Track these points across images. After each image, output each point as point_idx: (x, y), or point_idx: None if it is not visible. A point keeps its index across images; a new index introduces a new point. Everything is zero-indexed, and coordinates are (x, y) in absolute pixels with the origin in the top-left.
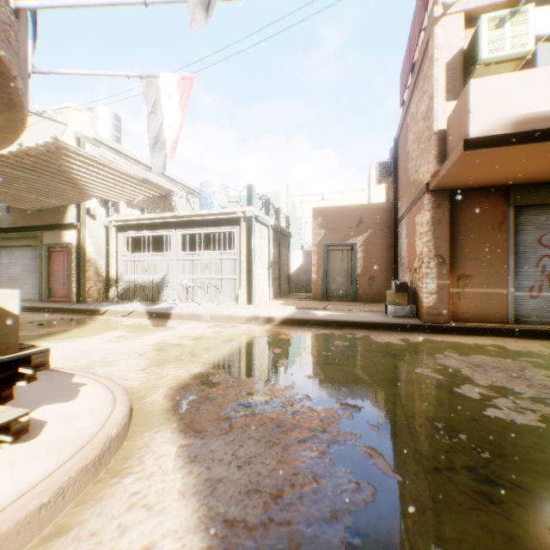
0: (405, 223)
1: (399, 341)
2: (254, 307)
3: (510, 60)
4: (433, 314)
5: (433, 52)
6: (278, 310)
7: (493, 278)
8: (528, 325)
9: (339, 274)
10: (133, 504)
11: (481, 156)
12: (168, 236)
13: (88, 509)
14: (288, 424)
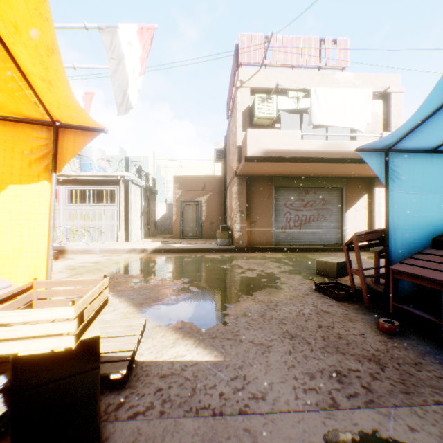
0: (229, 190)
1: (219, 257)
2: (131, 244)
3: (268, 118)
4: (239, 243)
5: (236, 104)
6: (149, 245)
7: (266, 223)
8: (281, 246)
9: (191, 221)
10: None
11: (254, 165)
12: None
13: None
14: (160, 285)
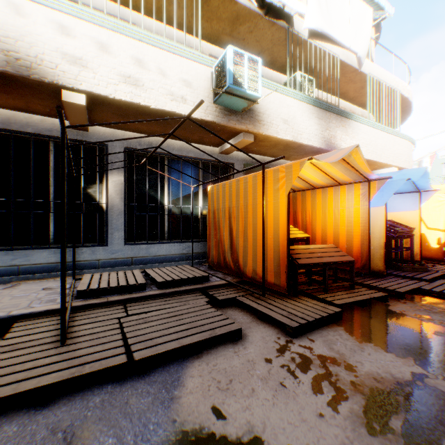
0: None
1: None
2: None
3: None
4: None
5: None
6: None
7: None
8: None
9: None
10: None
11: None
12: None
13: None
14: None
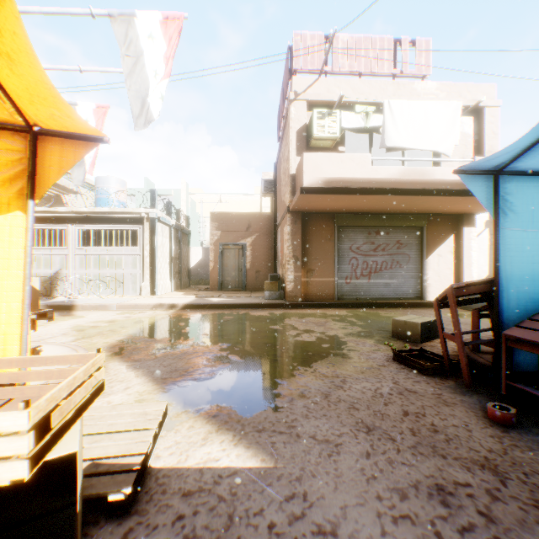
0: (280, 231)
1: (267, 314)
2: (158, 297)
3: (329, 139)
4: (292, 296)
5: (289, 122)
6: (180, 299)
7: (327, 271)
8: (345, 300)
9: (233, 269)
10: (112, 382)
11: (311, 197)
12: (64, 231)
13: None
14: (190, 353)
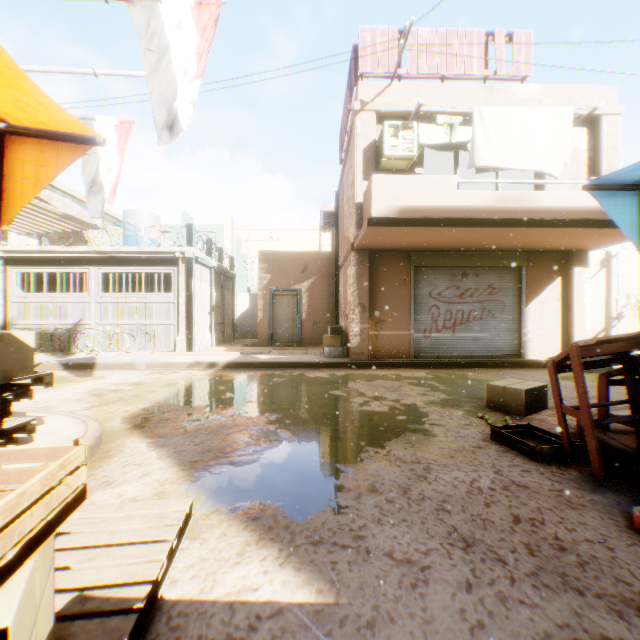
0: (342, 273)
1: (327, 375)
2: (195, 354)
3: (404, 159)
4: (358, 353)
5: (354, 138)
6: (222, 356)
7: (401, 322)
8: (423, 359)
9: (285, 319)
10: (127, 465)
11: (382, 231)
12: (85, 274)
13: (95, 471)
14: (229, 426)
